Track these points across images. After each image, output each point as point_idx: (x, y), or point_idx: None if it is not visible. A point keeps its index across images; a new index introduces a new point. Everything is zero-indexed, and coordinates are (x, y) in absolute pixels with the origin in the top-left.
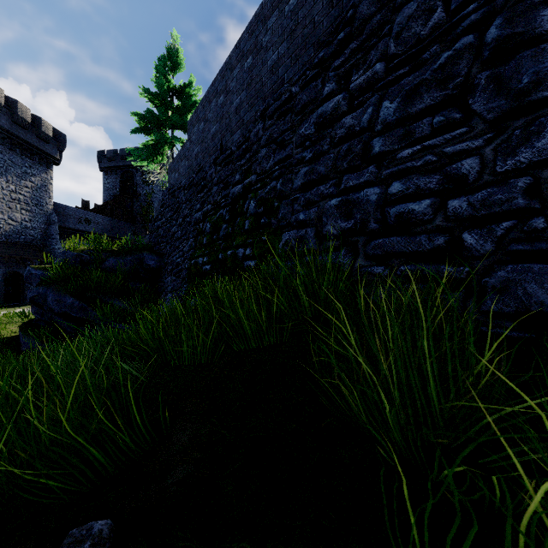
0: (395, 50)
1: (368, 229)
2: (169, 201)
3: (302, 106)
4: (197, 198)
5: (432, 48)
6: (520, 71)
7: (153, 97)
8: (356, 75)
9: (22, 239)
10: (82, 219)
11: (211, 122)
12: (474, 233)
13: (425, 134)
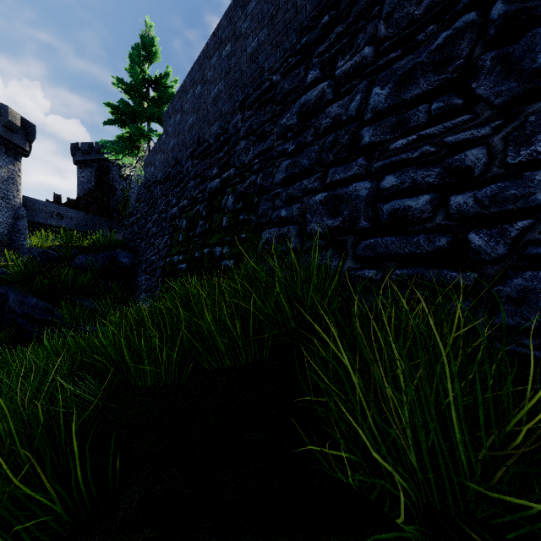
0: (385, 32)
1: (358, 227)
2: (144, 196)
3: (284, 95)
4: (173, 192)
5: (428, 28)
6: (533, 49)
7: (128, 87)
8: (342, 61)
9: None
10: (54, 214)
11: (187, 113)
12: (483, 233)
13: (421, 122)
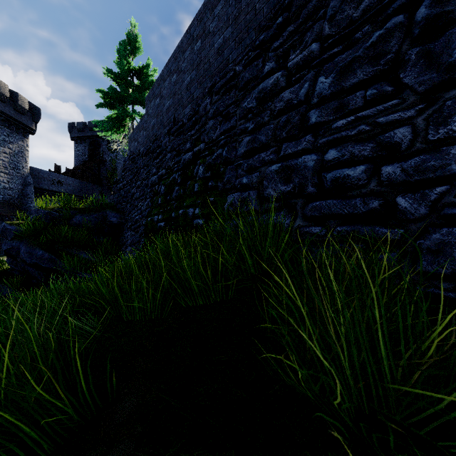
0: (329, 31)
1: (306, 192)
2: (129, 166)
3: (245, 83)
4: (153, 163)
5: (364, 28)
6: (450, 46)
7: (116, 76)
8: (293, 55)
9: (1, 198)
10: (55, 181)
11: (165, 97)
12: (408, 197)
13: (358, 105)
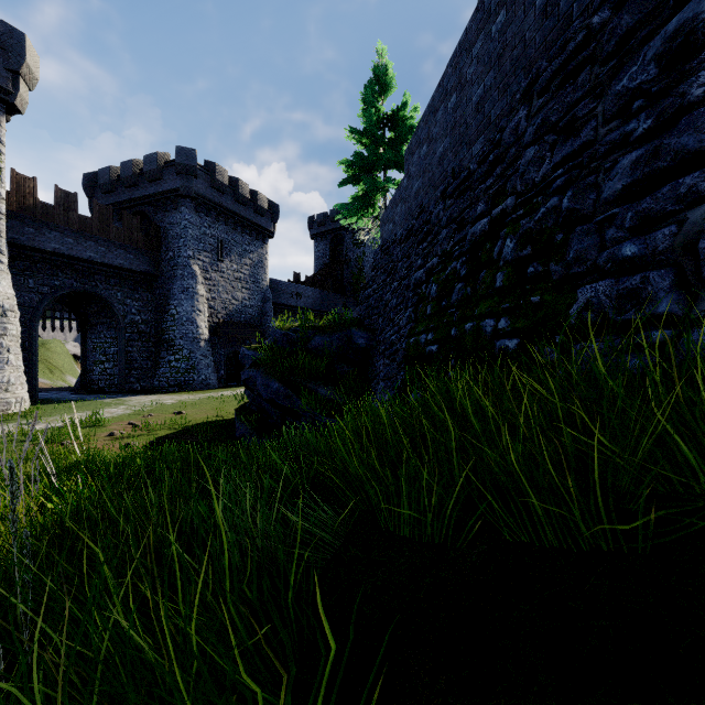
0: None
1: None
2: (381, 261)
3: (620, 39)
4: (417, 251)
5: None
6: None
7: (363, 136)
8: None
9: (243, 318)
10: (294, 294)
11: (436, 139)
12: None
13: None
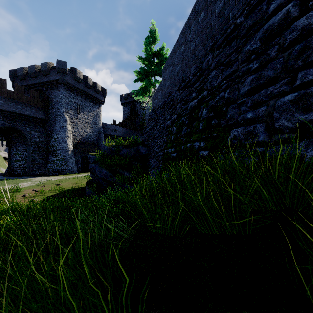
0: None
1: None
2: (152, 116)
3: (247, 29)
4: (168, 112)
5: None
6: None
7: (145, 60)
8: None
9: (89, 140)
10: (113, 130)
11: (176, 64)
12: None
13: None
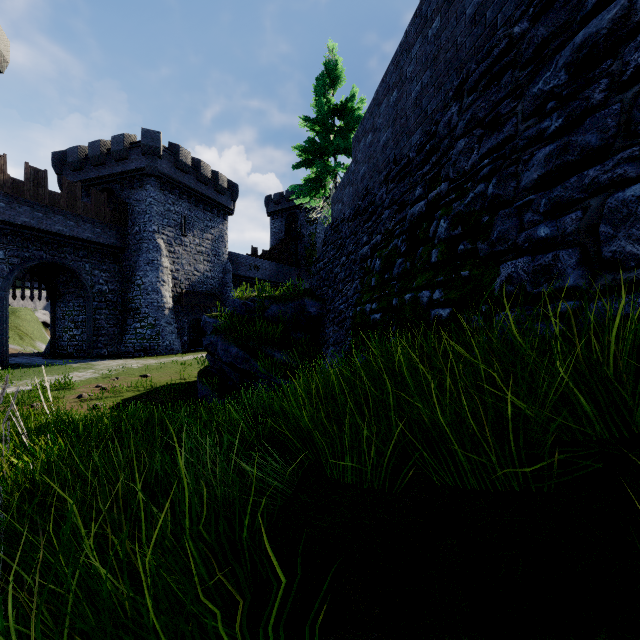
0: None
1: None
2: (331, 238)
3: (536, 47)
4: (363, 229)
5: None
6: None
7: (315, 124)
8: None
9: (204, 288)
10: (252, 266)
11: (380, 129)
12: None
13: None
